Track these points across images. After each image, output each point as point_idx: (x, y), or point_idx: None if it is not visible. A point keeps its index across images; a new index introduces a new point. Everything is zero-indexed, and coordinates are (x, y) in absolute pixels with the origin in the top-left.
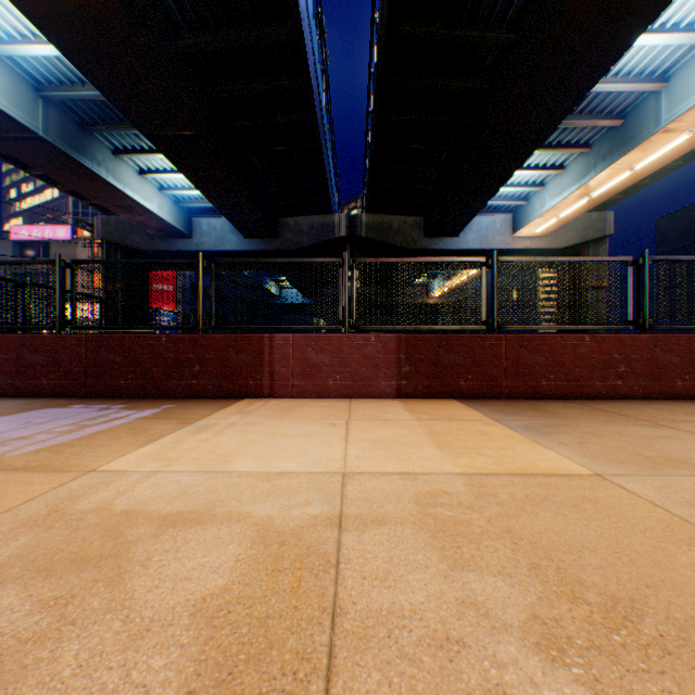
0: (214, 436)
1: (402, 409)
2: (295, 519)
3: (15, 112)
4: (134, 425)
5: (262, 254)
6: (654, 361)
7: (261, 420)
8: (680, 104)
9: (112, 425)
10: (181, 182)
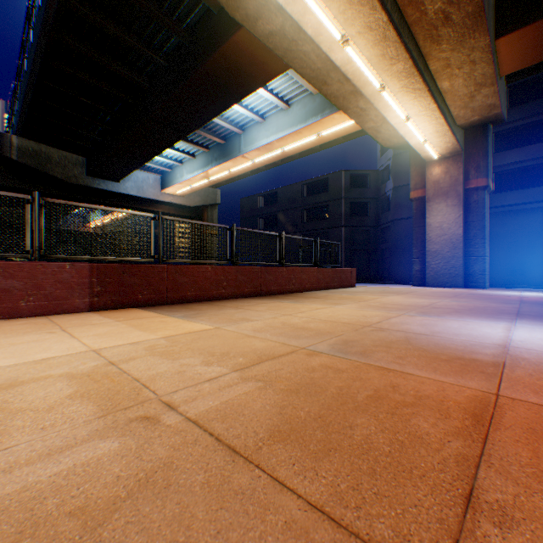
0: None
1: (102, 317)
2: (86, 369)
3: None
4: None
5: None
6: (238, 279)
7: None
8: (249, 146)
9: None
10: None
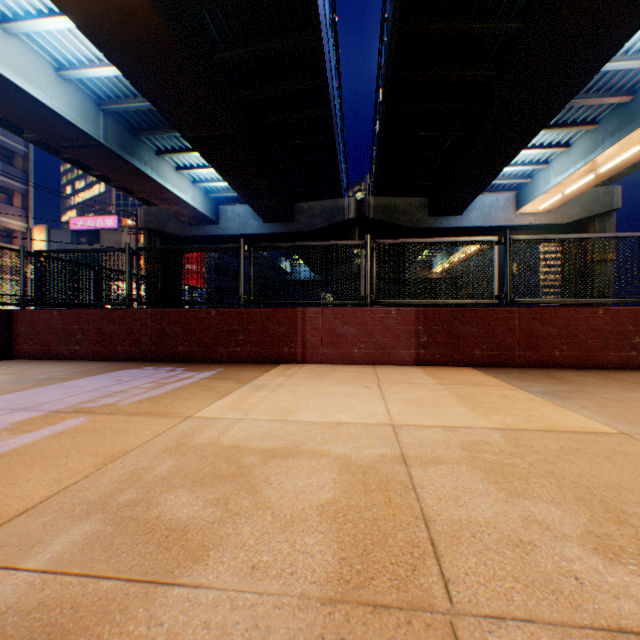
0: (271, 393)
1: (423, 375)
2: (367, 457)
3: (83, 124)
4: (201, 383)
5: (279, 236)
6: None
7: (303, 382)
8: None
9: (184, 383)
10: (211, 176)
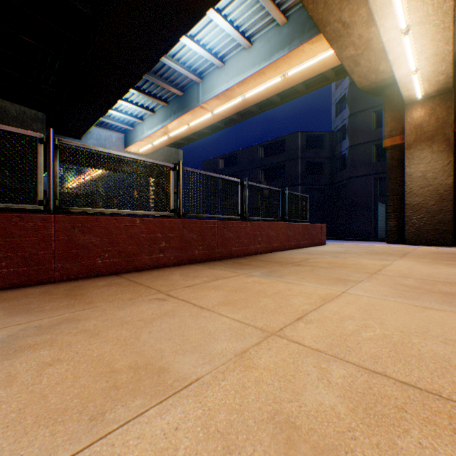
0: None
1: None
2: None
3: None
4: None
5: None
6: (184, 237)
7: None
8: (208, 94)
9: None
10: None
